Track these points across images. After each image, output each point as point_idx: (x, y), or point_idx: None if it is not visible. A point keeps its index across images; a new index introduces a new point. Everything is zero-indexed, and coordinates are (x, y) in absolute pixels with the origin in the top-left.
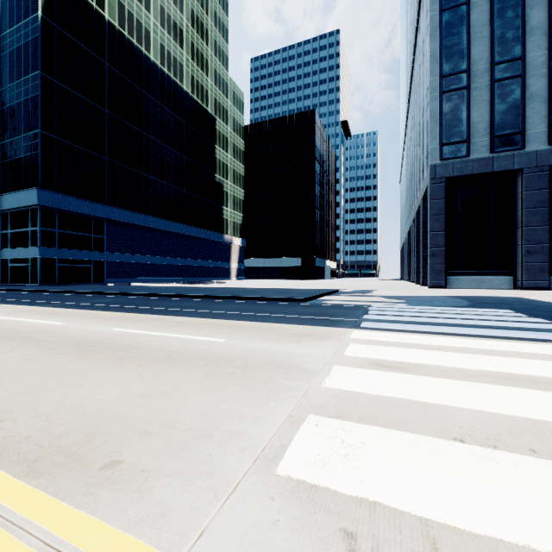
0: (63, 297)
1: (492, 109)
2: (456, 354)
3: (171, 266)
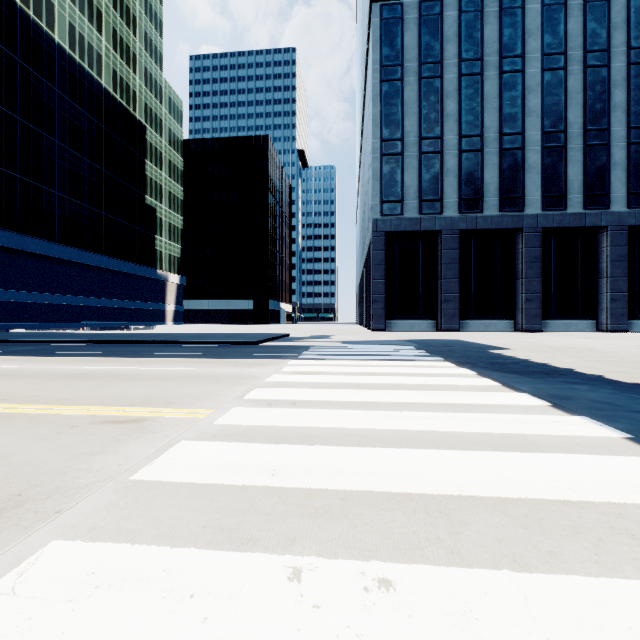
0: None
1: (420, 177)
2: (348, 367)
3: (84, 308)
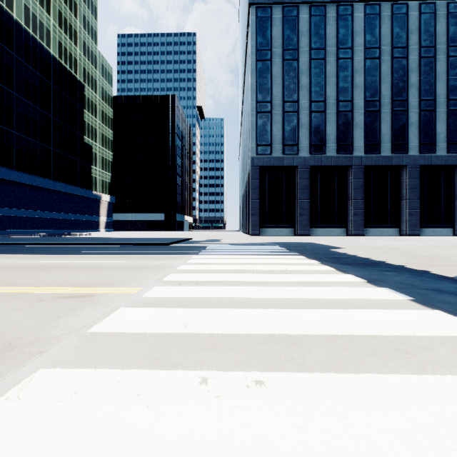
0: None
1: (283, 128)
2: (234, 259)
3: (36, 219)
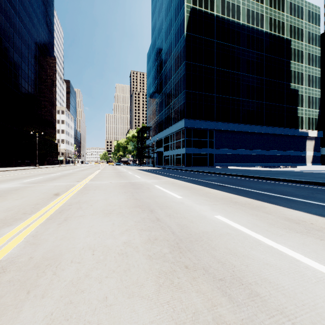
0: (191, 174)
1: None
2: None
3: (254, 156)
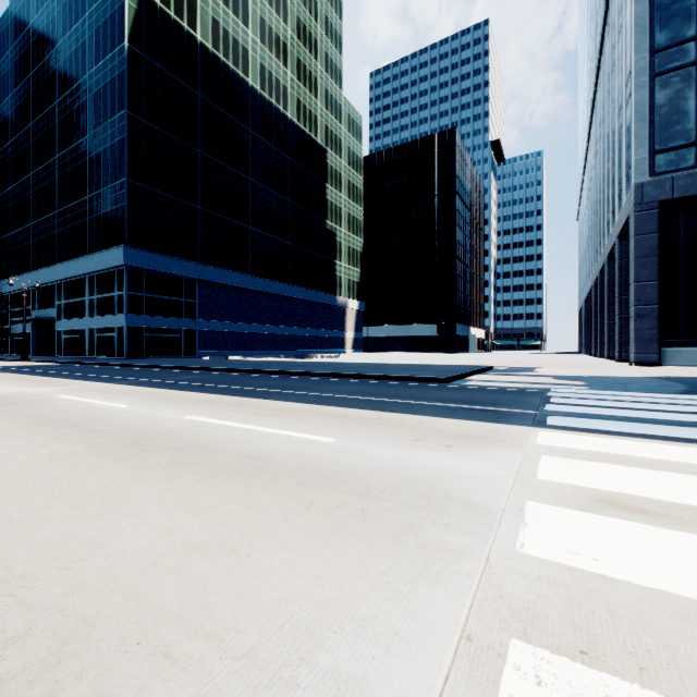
0: (144, 373)
1: None
2: None
3: (272, 336)
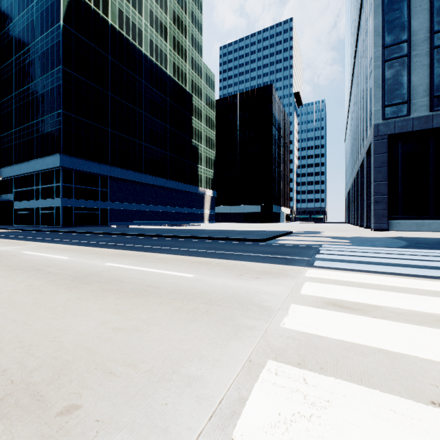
0: (75, 237)
1: (432, 73)
2: (411, 295)
3: (158, 213)
